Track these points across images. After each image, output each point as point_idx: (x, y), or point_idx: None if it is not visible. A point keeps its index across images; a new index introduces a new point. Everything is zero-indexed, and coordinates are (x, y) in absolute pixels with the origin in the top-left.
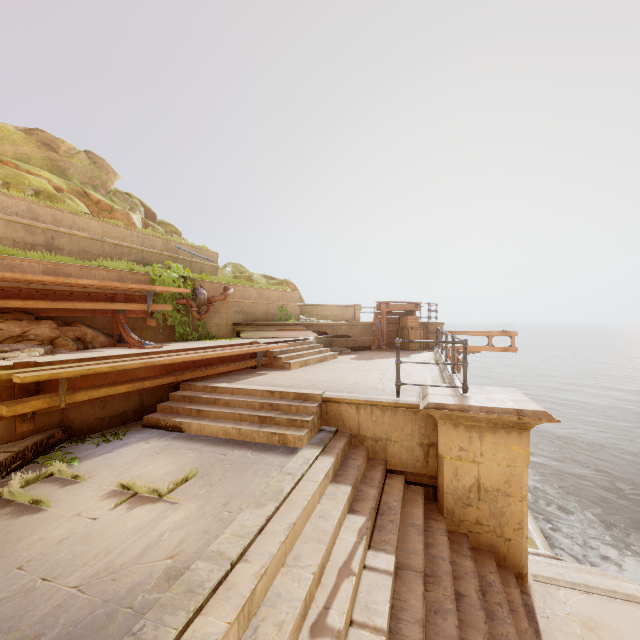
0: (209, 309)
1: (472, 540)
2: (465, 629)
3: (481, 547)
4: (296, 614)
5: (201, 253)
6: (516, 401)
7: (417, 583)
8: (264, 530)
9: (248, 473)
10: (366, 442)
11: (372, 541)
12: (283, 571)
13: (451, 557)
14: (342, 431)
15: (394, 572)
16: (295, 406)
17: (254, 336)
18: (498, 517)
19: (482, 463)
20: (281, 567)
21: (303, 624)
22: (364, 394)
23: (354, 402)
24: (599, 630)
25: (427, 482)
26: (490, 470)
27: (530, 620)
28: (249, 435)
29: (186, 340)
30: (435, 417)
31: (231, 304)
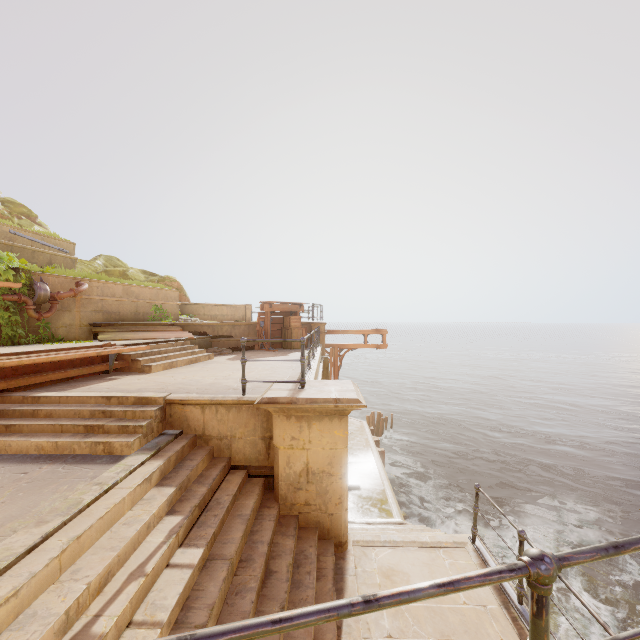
0: (53, 307)
1: (302, 520)
2: (265, 602)
3: (309, 525)
4: (46, 630)
5: (50, 242)
6: (341, 391)
7: (222, 570)
8: (37, 549)
9: (47, 490)
10: (211, 441)
11: (187, 538)
12: (51, 588)
13: (276, 539)
14: (187, 433)
15: (201, 564)
16: (131, 411)
17: (115, 338)
18: (323, 496)
19: (310, 449)
20: (51, 585)
21: (62, 639)
22: (213, 394)
23: (199, 402)
24: (394, 576)
25: (268, 473)
26: (317, 454)
27: (340, 581)
28: (68, 447)
29: (18, 344)
30: (270, 411)
31: (87, 302)
